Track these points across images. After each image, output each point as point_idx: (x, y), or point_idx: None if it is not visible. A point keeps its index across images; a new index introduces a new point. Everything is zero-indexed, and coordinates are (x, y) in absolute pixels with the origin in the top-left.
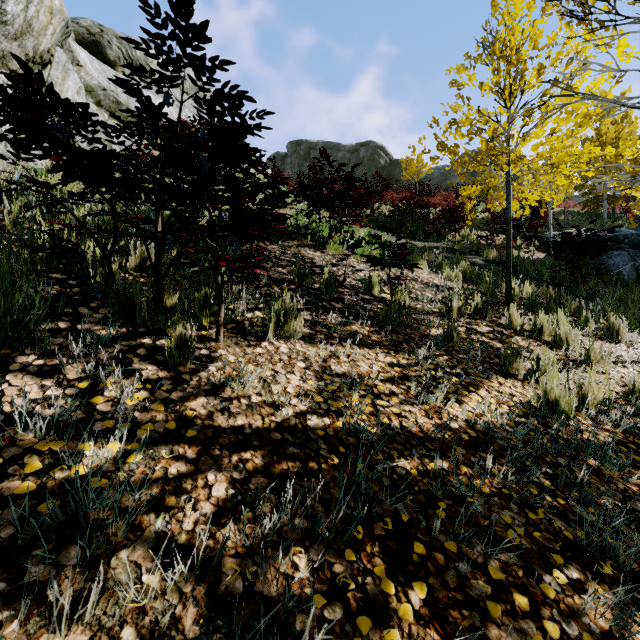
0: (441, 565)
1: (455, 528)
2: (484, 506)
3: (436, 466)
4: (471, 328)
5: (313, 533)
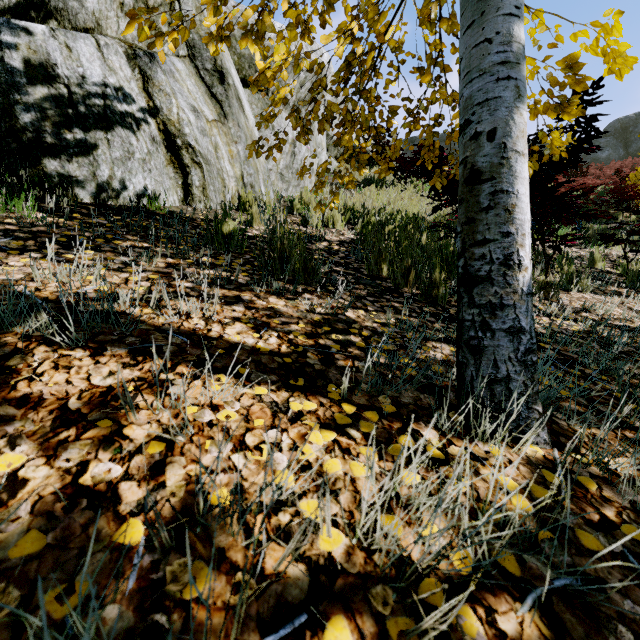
0: None
1: None
2: None
3: None
4: None
5: None
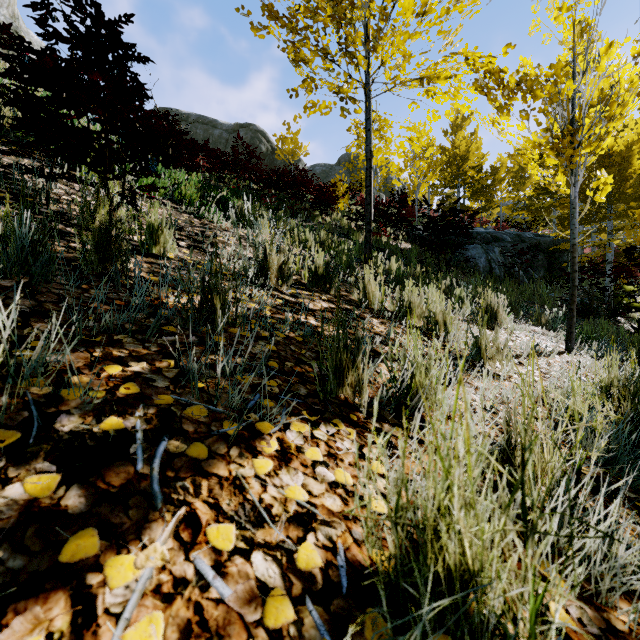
0: None
1: None
2: None
3: None
4: (295, 302)
5: None
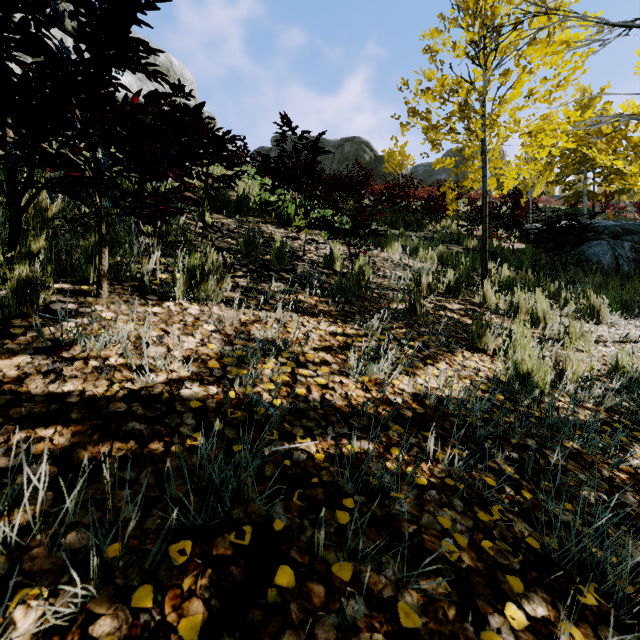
0: (315, 606)
1: (348, 541)
2: (414, 504)
3: (353, 448)
4: (441, 305)
5: (88, 558)
